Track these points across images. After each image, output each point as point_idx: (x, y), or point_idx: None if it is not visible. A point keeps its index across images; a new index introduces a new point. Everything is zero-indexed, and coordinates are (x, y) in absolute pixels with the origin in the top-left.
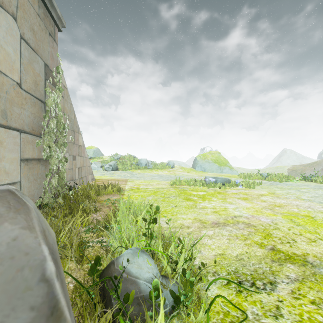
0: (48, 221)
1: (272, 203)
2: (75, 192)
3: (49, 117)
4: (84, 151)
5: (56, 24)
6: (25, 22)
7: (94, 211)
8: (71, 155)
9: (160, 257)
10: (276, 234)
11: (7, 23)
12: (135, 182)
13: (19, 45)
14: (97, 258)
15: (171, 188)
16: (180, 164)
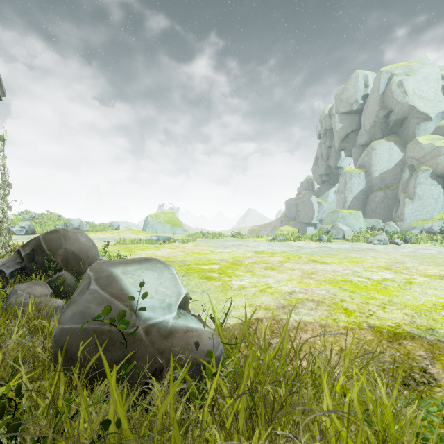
0: None
1: (187, 249)
2: None
3: (6, 186)
4: None
5: None
6: None
7: None
8: None
9: None
10: (172, 257)
11: None
12: None
13: None
14: None
15: (115, 246)
16: (130, 225)
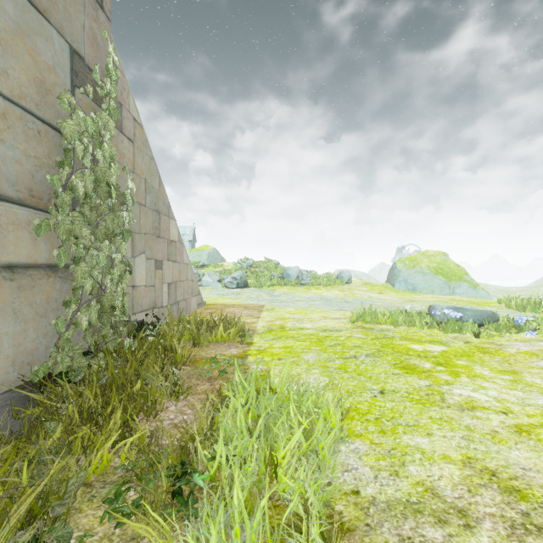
0: None
1: None
2: (139, 342)
3: (72, 166)
4: (180, 252)
5: None
6: None
7: (173, 395)
8: (153, 259)
9: None
10: None
11: None
12: (277, 313)
13: None
14: None
15: (354, 330)
16: (359, 276)
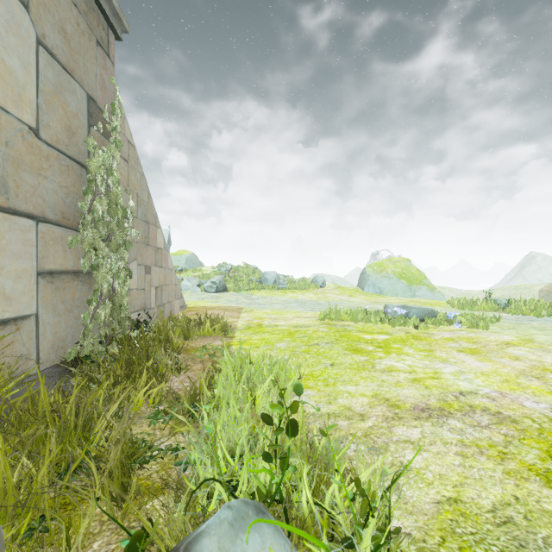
0: (72, 398)
1: (536, 364)
2: (143, 333)
3: (94, 194)
4: (166, 258)
5: (111, 25)
6: (48, 14)
7: (175, 370)
8: (143, 265)
9: (306, 513)
10: None
11: (9, 11)
12: (255, 314)
13: (35, 56)
14: (136, 538)
15: (321, 326)
16: (335, 280)
